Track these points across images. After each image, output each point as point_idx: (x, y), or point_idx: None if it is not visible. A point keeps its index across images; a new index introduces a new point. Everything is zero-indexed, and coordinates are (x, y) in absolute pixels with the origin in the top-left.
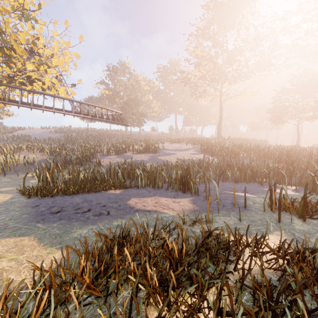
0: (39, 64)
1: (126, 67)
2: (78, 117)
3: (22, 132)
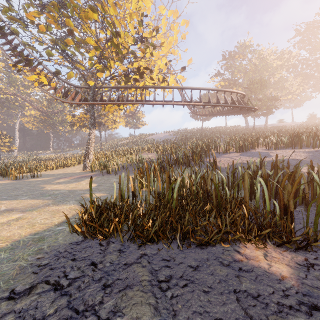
0: (145, 49)
1: (246, 46)
2: (193, 117)
3: (151, 137)
